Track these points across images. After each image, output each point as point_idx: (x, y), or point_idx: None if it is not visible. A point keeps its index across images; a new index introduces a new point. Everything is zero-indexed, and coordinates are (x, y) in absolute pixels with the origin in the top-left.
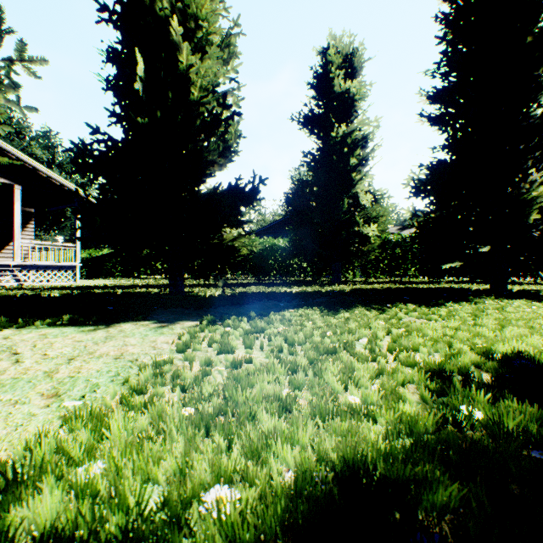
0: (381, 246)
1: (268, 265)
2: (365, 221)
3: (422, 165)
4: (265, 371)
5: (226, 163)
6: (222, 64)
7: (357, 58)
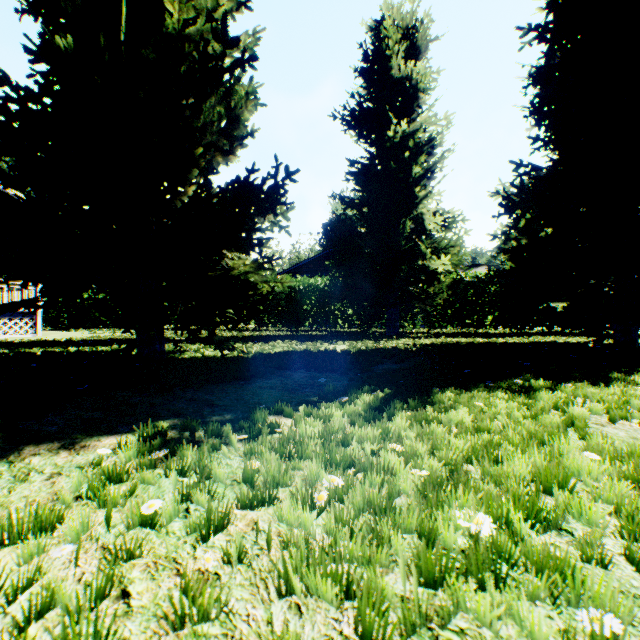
0: (451, 286)
1: (302, 311)
2: (431, 253)
3: (516, 172)
4: None
5: (234, 147)
6: None
7: (422, 34)
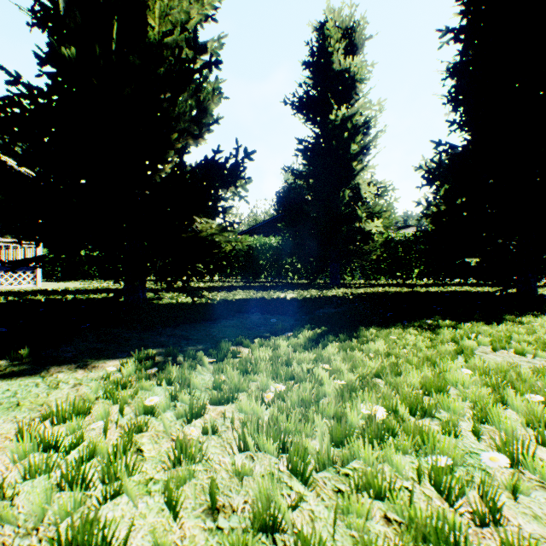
0: (384, 245)
1: (259, 265)
2: (366, 217)
3: (436, 150)
4: None
5: (202, 132)
6: None
7: (358, 33)
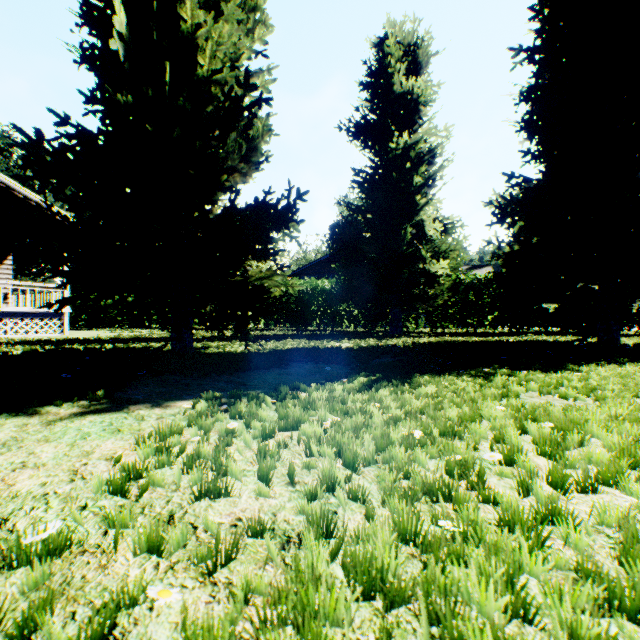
0: (451, 288)
1: (310, 312)
2: (431, 257)
3: (509, 183)
4: (286, 634)
5: (252, 171)
6: (245, 32)
7: (422, 51)
